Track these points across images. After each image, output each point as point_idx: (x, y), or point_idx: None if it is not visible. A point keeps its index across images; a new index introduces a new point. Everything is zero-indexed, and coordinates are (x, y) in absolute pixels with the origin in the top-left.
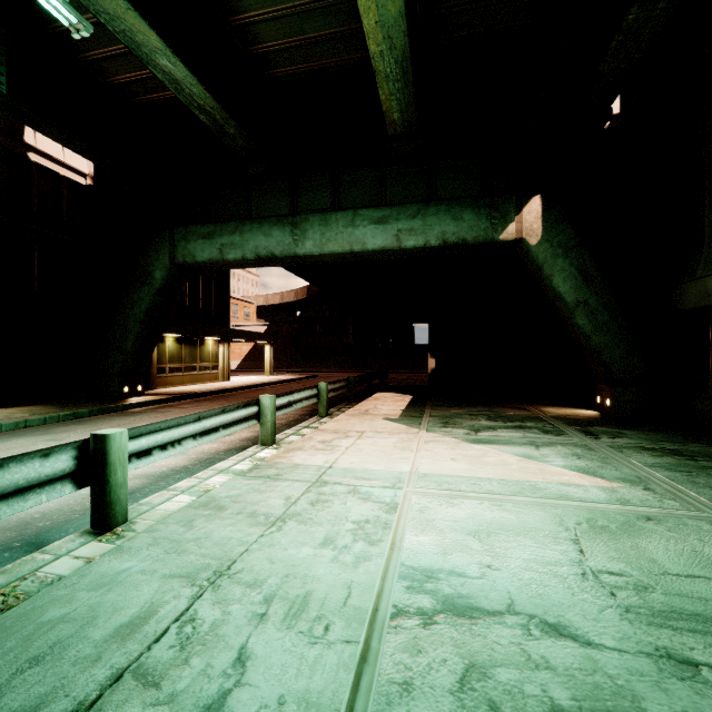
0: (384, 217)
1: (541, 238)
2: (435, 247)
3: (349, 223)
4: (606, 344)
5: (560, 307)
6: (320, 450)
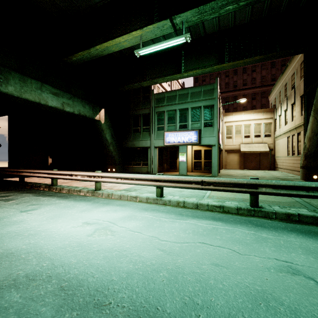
0: (57, 93)
1: (104, 122)
2: (75, 114)
3: (39, 88)
4: (116, 154)
5: (105, 143)
6: (114, 187)
